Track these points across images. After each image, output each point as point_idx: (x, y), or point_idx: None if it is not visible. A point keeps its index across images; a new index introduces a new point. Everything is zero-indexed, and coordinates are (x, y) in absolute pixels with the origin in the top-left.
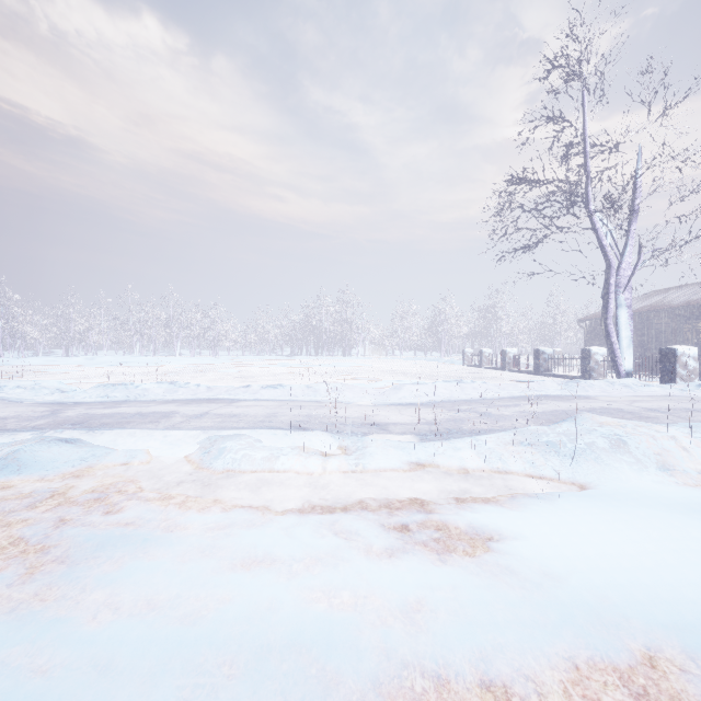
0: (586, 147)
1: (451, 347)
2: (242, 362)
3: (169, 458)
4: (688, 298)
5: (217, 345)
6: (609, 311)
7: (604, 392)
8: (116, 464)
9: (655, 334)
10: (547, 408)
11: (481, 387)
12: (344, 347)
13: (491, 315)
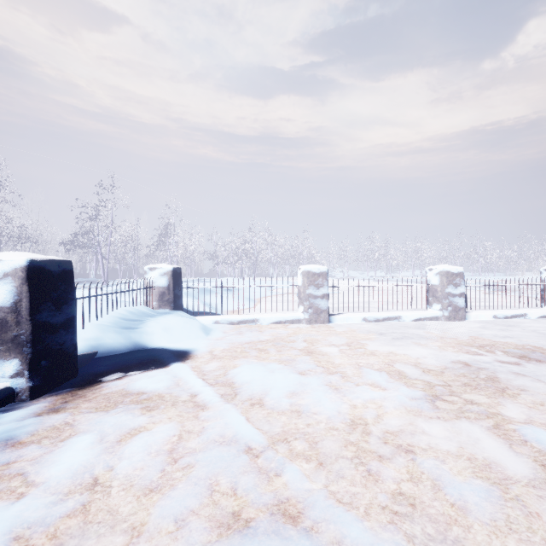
0: None
1: None
2: None
3: None
4: None
5: None
6: None
7: None
8: None
9: None
10: None
11: None
12: None
13: None
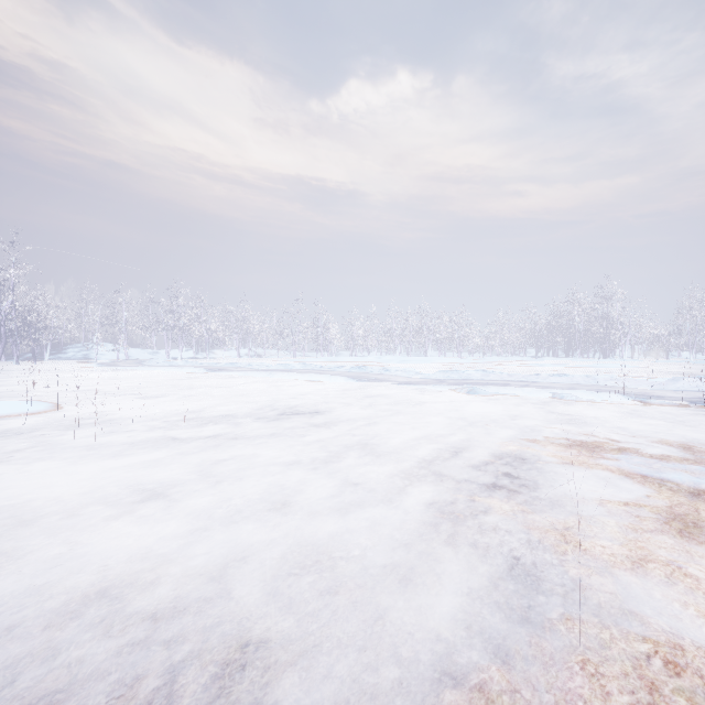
0: None
1: None
2: (492, 362)
3: (532, 397)
4: None
5: (461, 347)
6: None
7: None
8: (513, 396)
9: None
10: None
11: None
12: (603, 348)
13: None
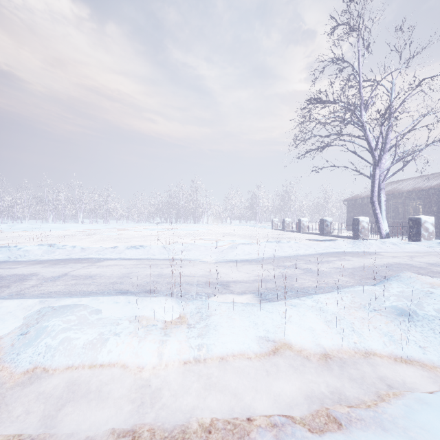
0: (360, 79)
1: (262, 218)
2: (124, 227)
3: None
4: (413, 186)
5: (108, 216)
6: (375, 192)
7: (380, 249)
8: None
9: (392, 209)
10: (354, 264)
11: (294, 245)
12: (194, 218)
13: (287, 198)
